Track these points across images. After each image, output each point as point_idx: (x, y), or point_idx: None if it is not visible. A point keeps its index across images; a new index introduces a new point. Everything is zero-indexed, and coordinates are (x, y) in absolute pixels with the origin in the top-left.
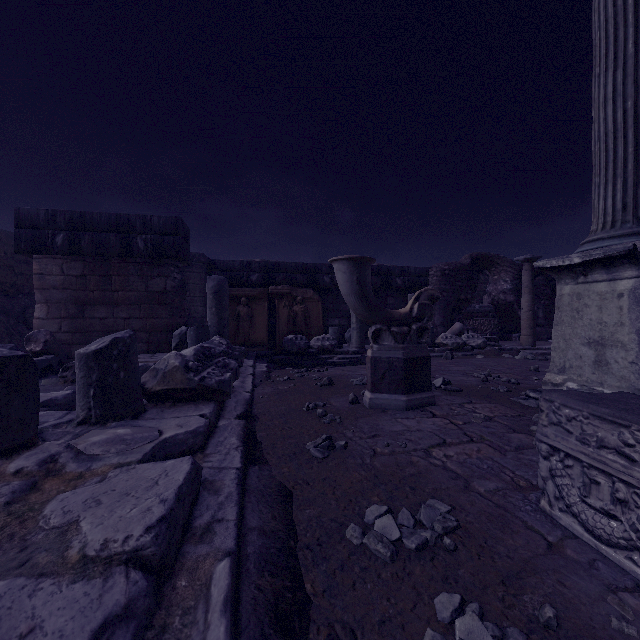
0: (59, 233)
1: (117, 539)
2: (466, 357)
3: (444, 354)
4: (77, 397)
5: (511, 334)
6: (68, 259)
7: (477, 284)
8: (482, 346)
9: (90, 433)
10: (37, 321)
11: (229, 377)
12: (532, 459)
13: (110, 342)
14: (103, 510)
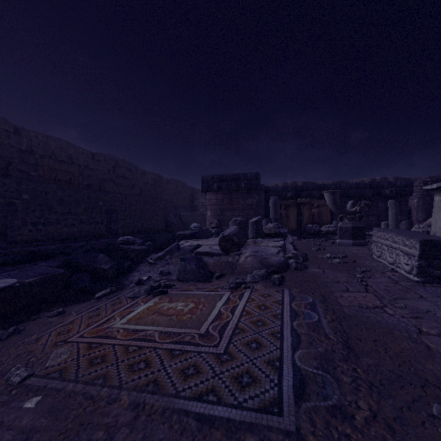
0: (215, 183)
1: (277, 245)
2: None
3: None
4: (250, 232)
5: None
6: (217, 193)
7: None
8: None
9: (258, 238)
10: (208, 217)
11: (287, 231)
12: None
13: (258, 219)
14: (271, 244)
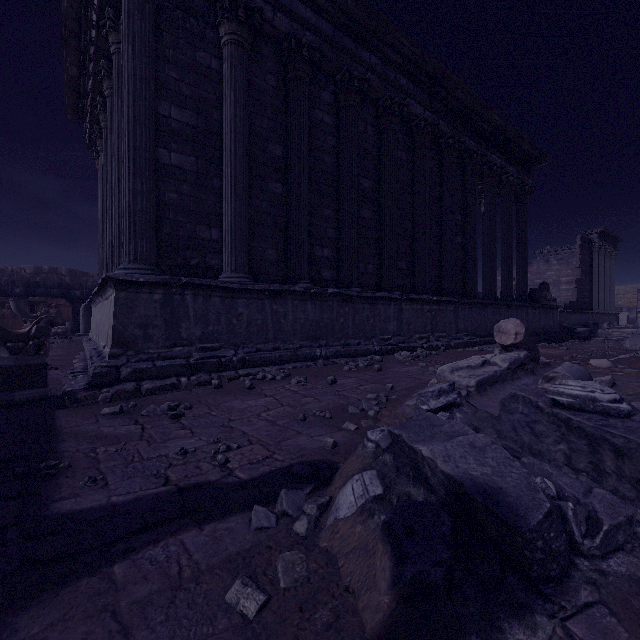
0: None
1: None
2: None
3: None
4: None
5: None
6: None
7: None
8: None
9: None
10: None
11: None
12: None
13: None
14: None
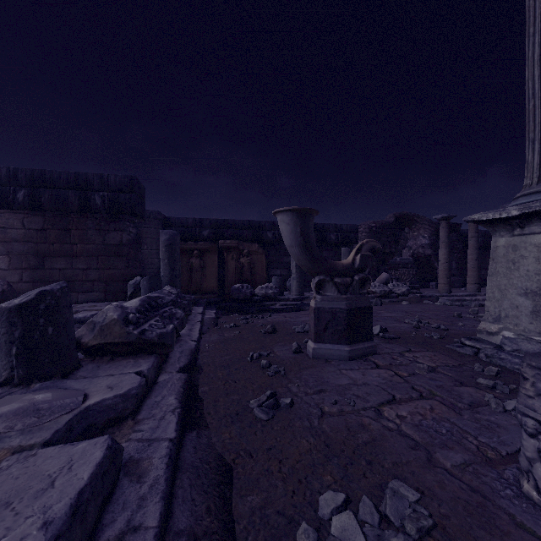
0: (20, 189)
1: None
2: (393, 303)
3: (374, 301)
4: None
5: (429, 283)
6: (29, 214)
7: (400, 239)
8: (406, 293)
9: (1, 401)
10: None
11: (171, 329)
12: (490, 420)
13: (36, 295)
14: None
